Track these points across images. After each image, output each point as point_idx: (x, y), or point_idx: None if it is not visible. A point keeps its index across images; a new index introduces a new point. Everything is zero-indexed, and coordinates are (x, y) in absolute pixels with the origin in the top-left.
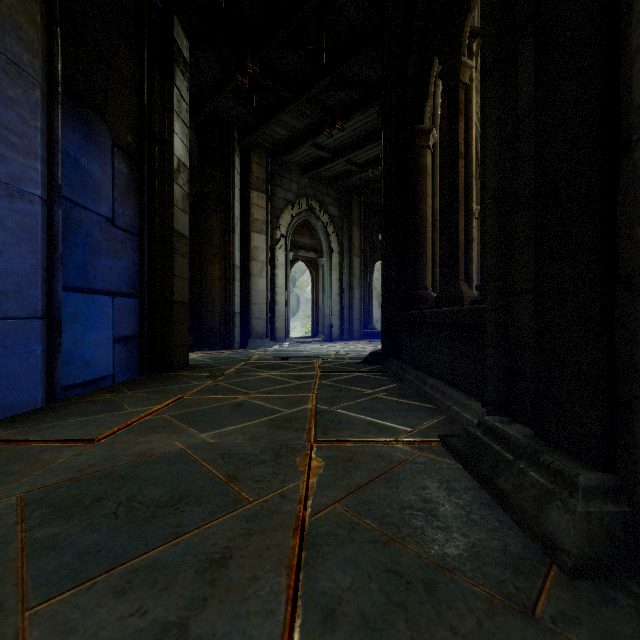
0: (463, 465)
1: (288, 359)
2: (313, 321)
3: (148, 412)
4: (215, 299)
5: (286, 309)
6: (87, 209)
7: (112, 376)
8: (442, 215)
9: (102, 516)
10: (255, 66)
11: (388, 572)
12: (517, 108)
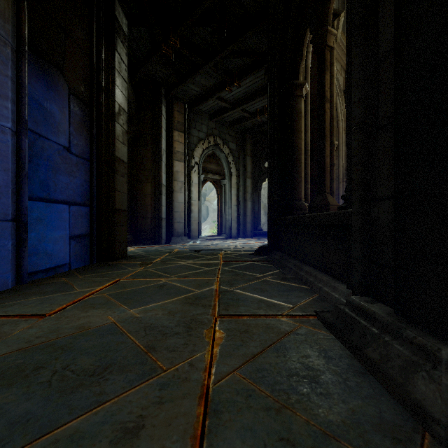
0: (336, 336)
1: (200, 251)
2: (218, 224)
3: (92, 292)
4: (147, 208)
5: (199, 216)
6: (49, 139)
7: (68, 264)
8: (311, 146)
9: (38, 384)
10: (176, 39)
11: (281, 441)
12: (378, 53)
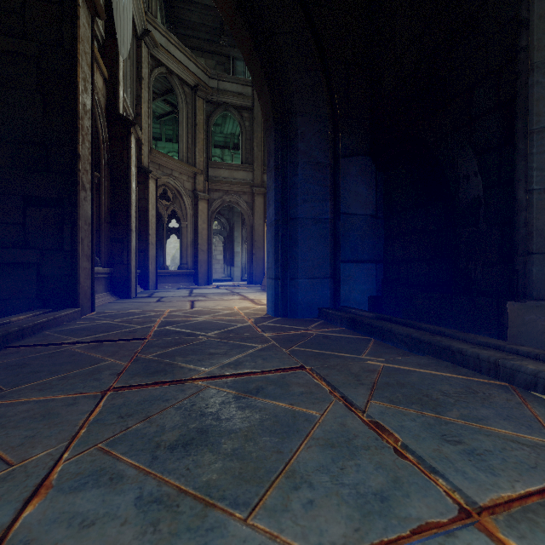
0: None
1: None
2: None
3: None
4: None
5: None
6: None
7: None
8: (140, 234)
9: None
10: None
11: None
12: None
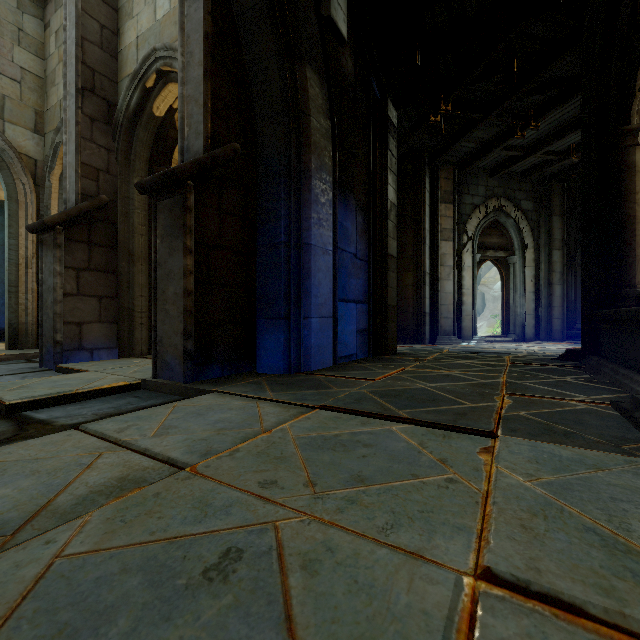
0: (621, 414)
1: (477, 353)
2: (502, 320)
3: (391, 373)
4: (408, 302)
5: (473, 309)
6: (346, 251)
7: (356, 354)
8: None
9: (403, 399)
10: (447, 106)
11: (545, 429)
12: None
